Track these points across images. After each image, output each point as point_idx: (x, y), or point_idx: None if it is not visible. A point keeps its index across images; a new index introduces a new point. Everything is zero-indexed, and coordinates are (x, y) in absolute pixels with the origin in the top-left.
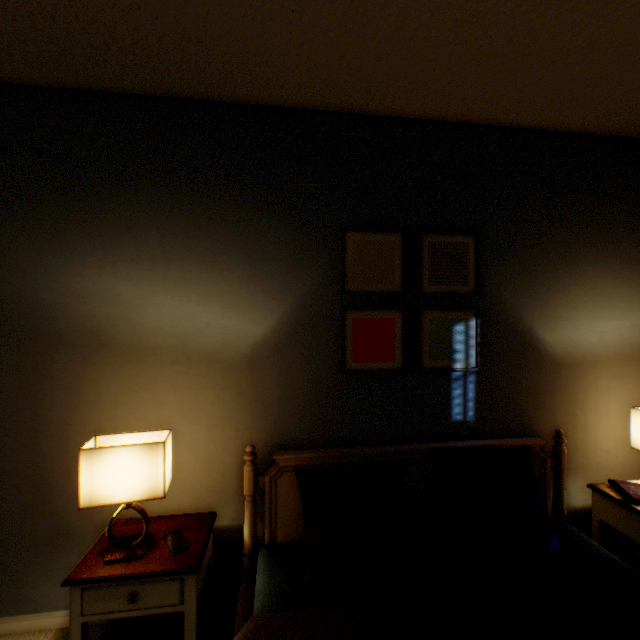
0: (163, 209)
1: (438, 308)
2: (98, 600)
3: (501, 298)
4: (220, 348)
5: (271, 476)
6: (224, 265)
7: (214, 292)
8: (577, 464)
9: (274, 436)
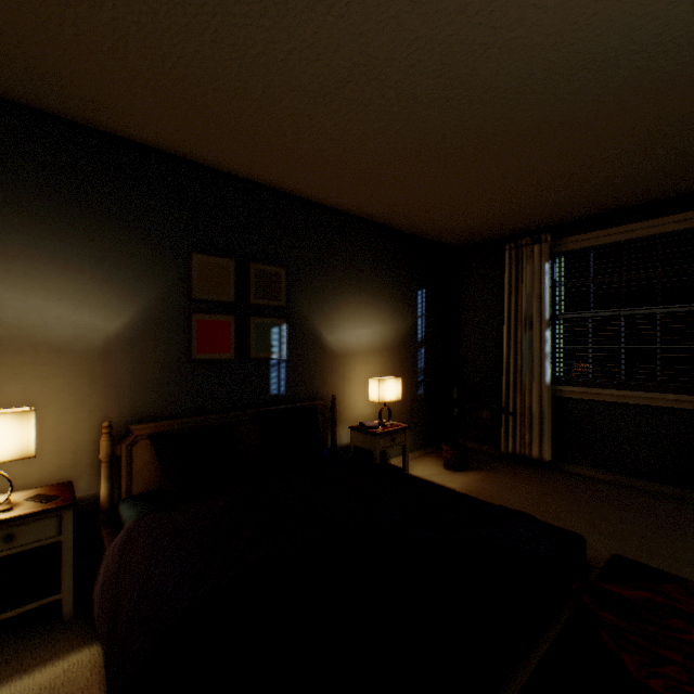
0: (5, 206)
1: (261, 316)
2: None
3: (302, 311)
4: (72, 340)
5: (128, 444)
6: (77, 267)
7: (66, 290)
8: (346, 417)
9: (128, 415)
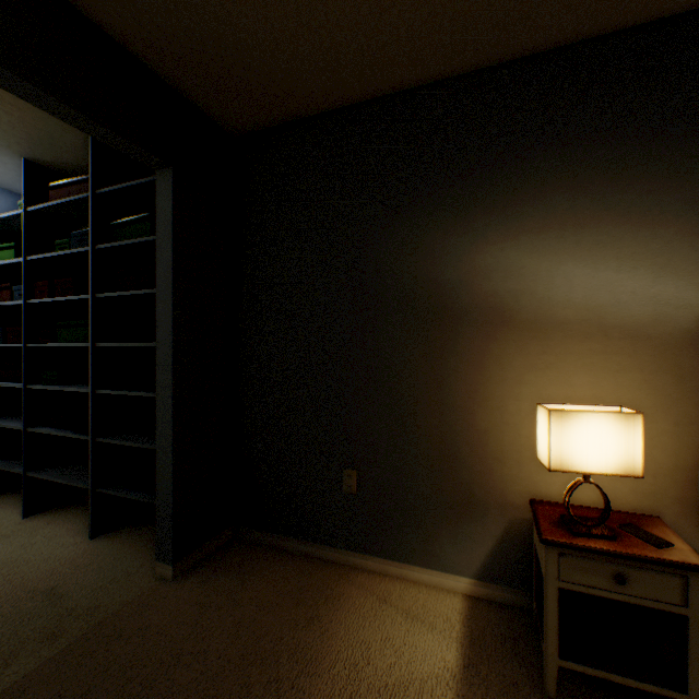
0: (572, 169)
1: None
2: (575, 569)
3: None
4: (648, 322)
5: None
6: (654, 220)
7: (640, 255)
8: None
9: None
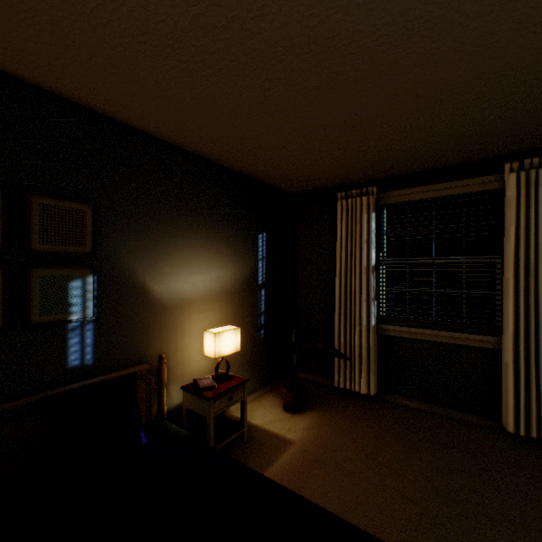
0: None
1: (52, 266)
2: None
3: (119, 259)
4: None
5: None
6: None
7: None
8: (179, 374)
9: None
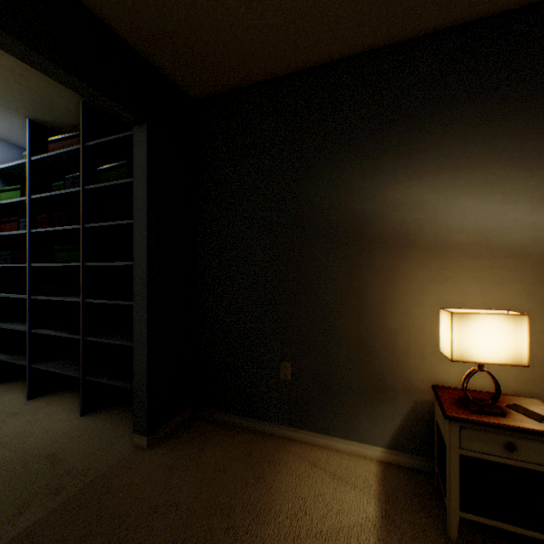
0: (465, 122)
1: None
2: (473, 440)
3: None
4: (527, 244)
5: None
6: (532, 163)
7: (520, 190)
8: None
9: None
